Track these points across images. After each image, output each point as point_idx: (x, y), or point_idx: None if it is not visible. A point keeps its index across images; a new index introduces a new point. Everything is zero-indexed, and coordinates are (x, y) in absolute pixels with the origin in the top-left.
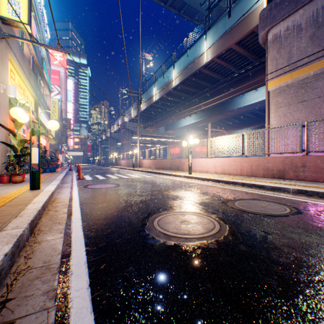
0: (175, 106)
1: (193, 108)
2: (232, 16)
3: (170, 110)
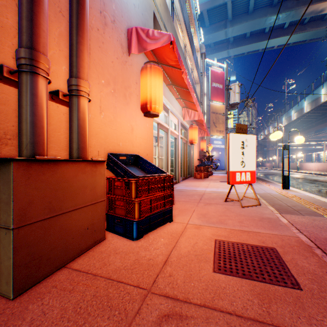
0: (313, 120)
1: None
2: None
3: (310, 122)
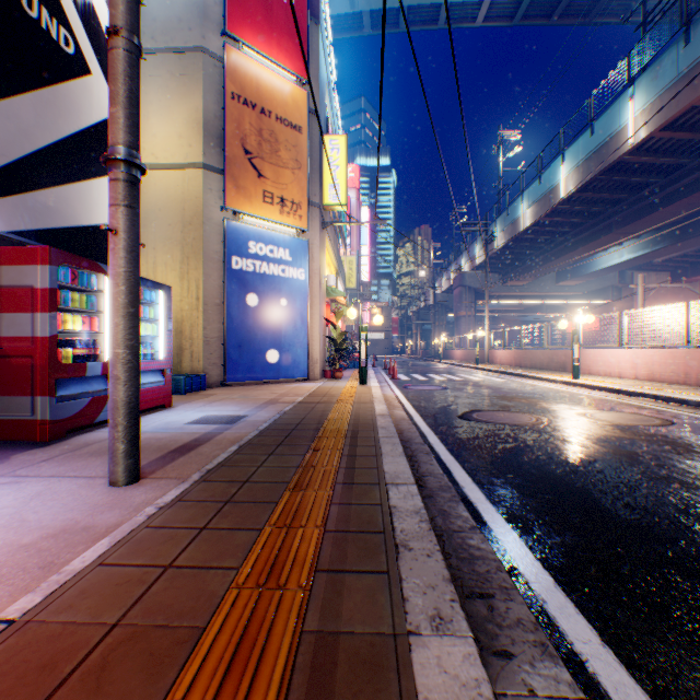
0: (571, 232)
1: (617, 233)
2: (693, 41)
3: (560, 241)
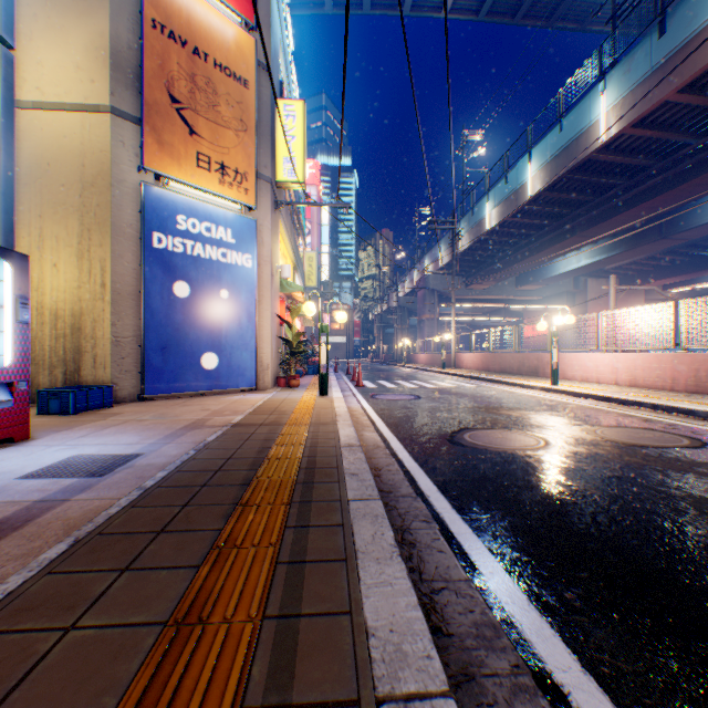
0: (535, 235)
1: (580, 236)
2: (668, 32)
3: (524, 244)
